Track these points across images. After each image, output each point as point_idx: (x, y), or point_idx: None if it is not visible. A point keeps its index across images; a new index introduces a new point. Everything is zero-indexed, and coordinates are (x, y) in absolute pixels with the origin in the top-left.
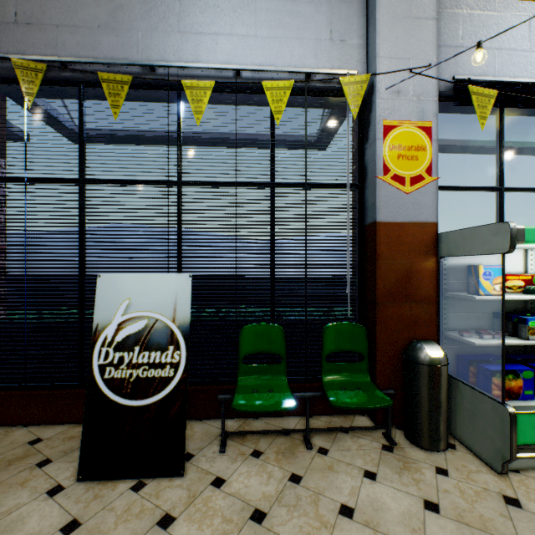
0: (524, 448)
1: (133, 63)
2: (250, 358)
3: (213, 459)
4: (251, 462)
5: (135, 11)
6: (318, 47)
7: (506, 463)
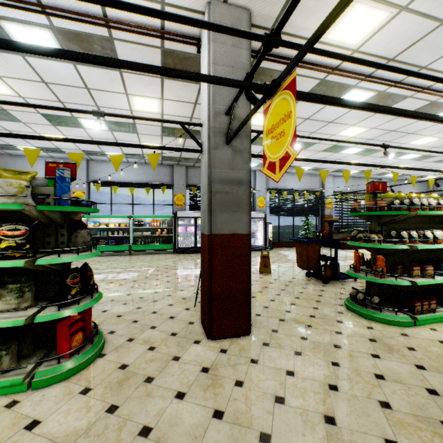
0: None
1: None
2: None
3: None
4: None
5: (12, 163)
6: None
7: None
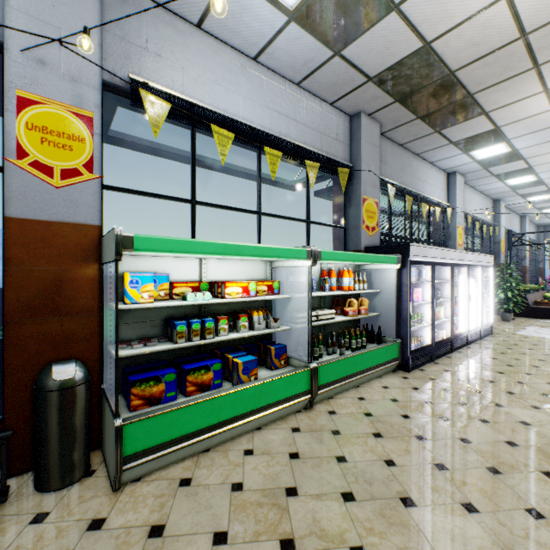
0: (136, 456)
1: None
2: None
3: None
4: None
5: None
6: None
7: (118, 478)
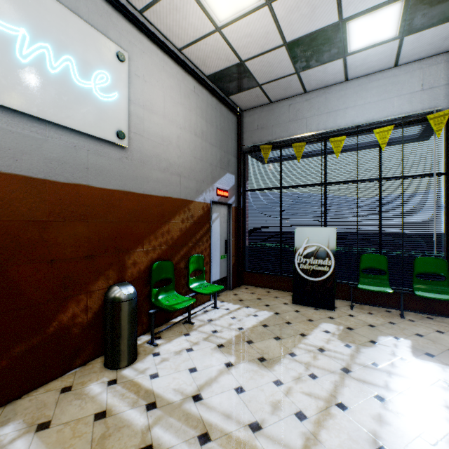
0: None
1: (305, 135)
2: (365, 271)
3: (347, 310)
4: (367, 315)
5: (305, 109)
6: (412, 97)
7: None
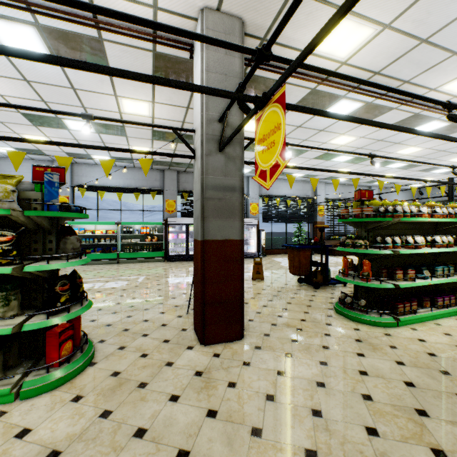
0: None
1: None
2: None
3: None
4: None
5: None
6: None
7: None
